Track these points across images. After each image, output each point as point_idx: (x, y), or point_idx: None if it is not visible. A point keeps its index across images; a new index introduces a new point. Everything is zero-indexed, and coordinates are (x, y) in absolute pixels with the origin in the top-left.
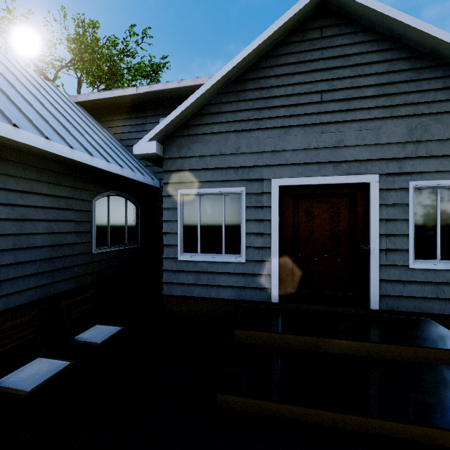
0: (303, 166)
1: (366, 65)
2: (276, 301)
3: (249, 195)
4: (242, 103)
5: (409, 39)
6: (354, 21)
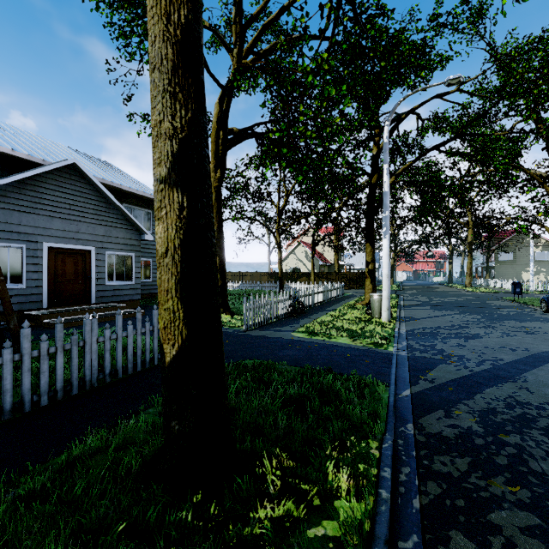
0: (61, 238)
1: (90, 199)
2: (47, 307)
3: (29, 249)
4: (24, 195)
5: (106, 196)
6: (85, 178)
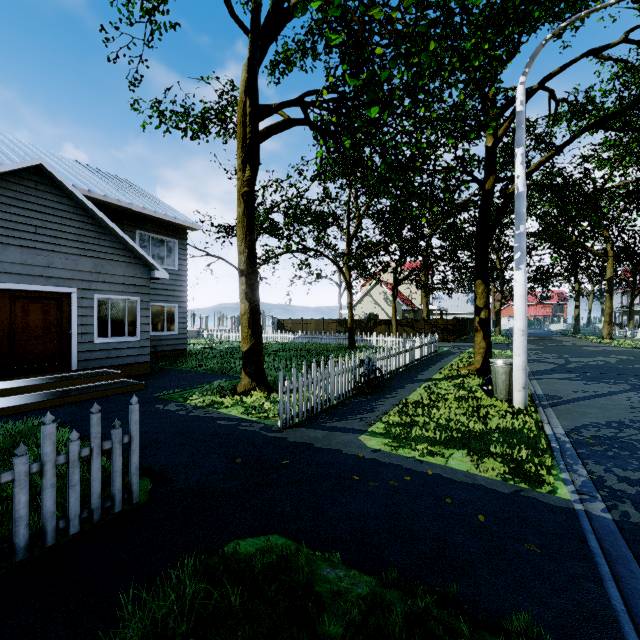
0: (21, 276)
1: (69, 220)
2: None
3: None
4: None
5: (95, 215)
6: (61, 188)
